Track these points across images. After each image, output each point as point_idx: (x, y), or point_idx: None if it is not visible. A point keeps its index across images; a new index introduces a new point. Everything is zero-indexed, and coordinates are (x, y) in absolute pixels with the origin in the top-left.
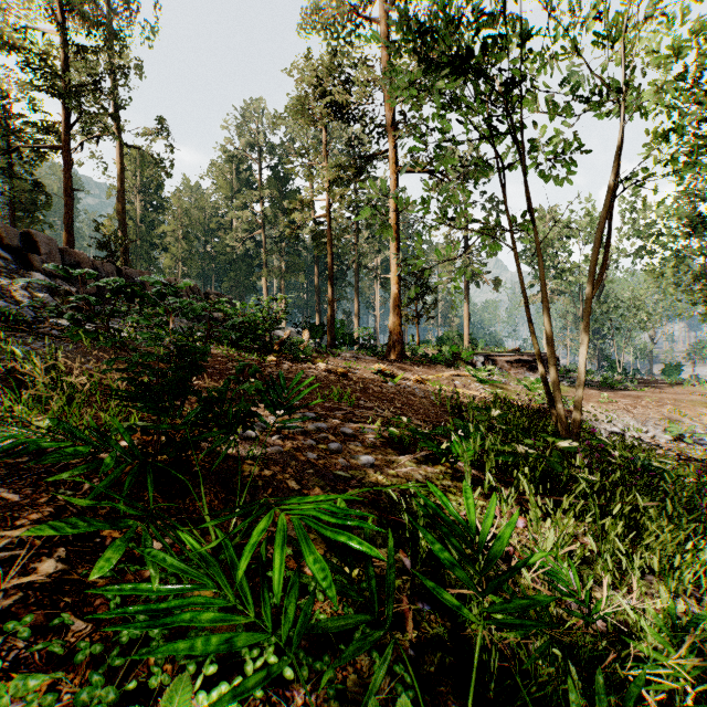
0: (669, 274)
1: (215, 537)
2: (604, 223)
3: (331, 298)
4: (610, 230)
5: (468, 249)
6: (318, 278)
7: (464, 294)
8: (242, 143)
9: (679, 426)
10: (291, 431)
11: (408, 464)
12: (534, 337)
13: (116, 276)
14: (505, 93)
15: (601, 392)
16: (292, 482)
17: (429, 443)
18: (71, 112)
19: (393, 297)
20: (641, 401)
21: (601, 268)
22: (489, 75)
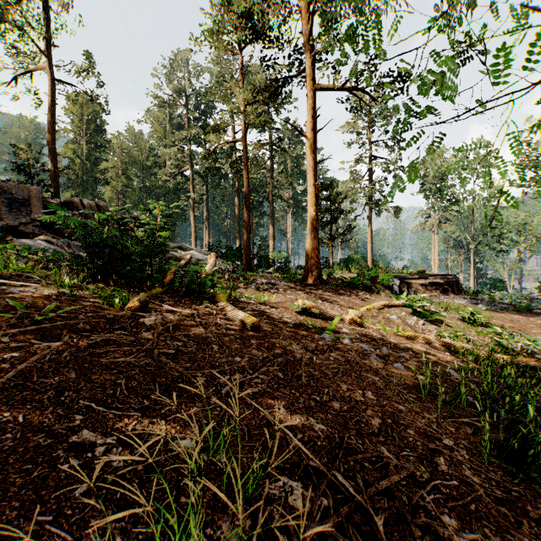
0: None
1: None
2: None
3: (247, 222)
4: None
5: (371, 181)
6: (239, 208)
7: None
8: (171, 88)
9: None
10: None
11: None
12: None
13: None
14: None
15: (525, 318)
16: None
17: None
18: None
19: (310, 219)
20: None
21: None
22: None
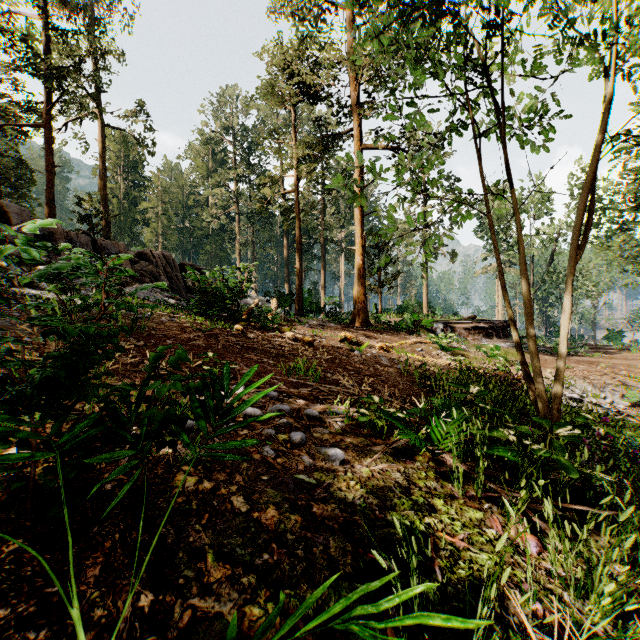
0: (616, 246)
1: (96, 634)
2: (590, 184)
3: (299, 269)
4: (593, 192)
5: (427, 223)
6: (287, 251)
7: (434, 262)
8: (217, 125)
9: (636, 392)
10: (247, 416)
11: (383, 457)
12: (508, 306)
13: (91, 247)
14: (486, 39)
15: (555, 358)
16: (238, 498)
17: (408, 433)
18: (52, 92)
19: (358, 268)
20: (595, 367)
21: (584, 233)
22: (463, 30)
